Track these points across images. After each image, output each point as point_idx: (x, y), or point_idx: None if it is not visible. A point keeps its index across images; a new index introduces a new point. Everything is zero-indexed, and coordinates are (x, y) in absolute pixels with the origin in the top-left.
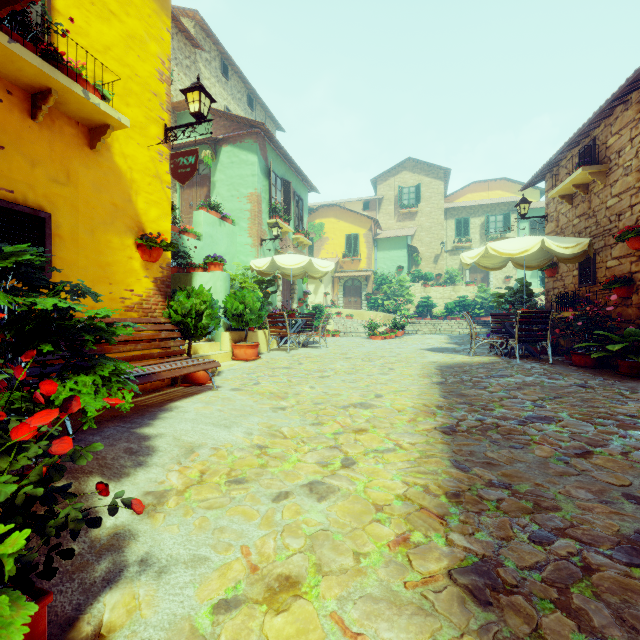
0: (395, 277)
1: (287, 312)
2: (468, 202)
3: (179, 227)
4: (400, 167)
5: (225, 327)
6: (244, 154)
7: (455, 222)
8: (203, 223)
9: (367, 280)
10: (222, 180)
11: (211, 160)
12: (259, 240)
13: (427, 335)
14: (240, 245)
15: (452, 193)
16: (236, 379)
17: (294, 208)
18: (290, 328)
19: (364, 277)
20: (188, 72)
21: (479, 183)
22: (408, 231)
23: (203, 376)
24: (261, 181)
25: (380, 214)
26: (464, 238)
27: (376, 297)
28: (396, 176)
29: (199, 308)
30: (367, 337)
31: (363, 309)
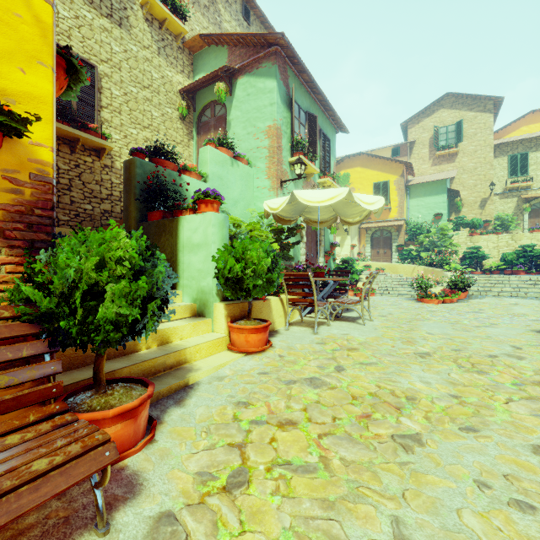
0: (432, 226)
1: (313, 270)
2: (525, 135)
3: (179, 165)
4: (436, 105)
5: (221, 295)
6: (261, 81)
7: (508, 159)
8: (209, 161)
9: (398, 230)
10: (237, 117)
11: (224, 93)
12: (278, 182)
13: (506, 298)
14: (257, 189)
15: (501, 128)
16: (203, 431)
17: (320, 148)
18: (317, 291)
19: (395, 227)
20: (206, 13)
21: (539, 112)
22: (447, 174)
23: (118, 437)
24: (281, 111)
25: (411, 159)
26: (521, 177)
27: (410, 248)
28: (431, 116)
29: (96, 278)
30: (412, 298)
31: (393, 261)
